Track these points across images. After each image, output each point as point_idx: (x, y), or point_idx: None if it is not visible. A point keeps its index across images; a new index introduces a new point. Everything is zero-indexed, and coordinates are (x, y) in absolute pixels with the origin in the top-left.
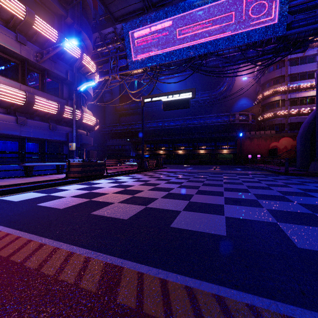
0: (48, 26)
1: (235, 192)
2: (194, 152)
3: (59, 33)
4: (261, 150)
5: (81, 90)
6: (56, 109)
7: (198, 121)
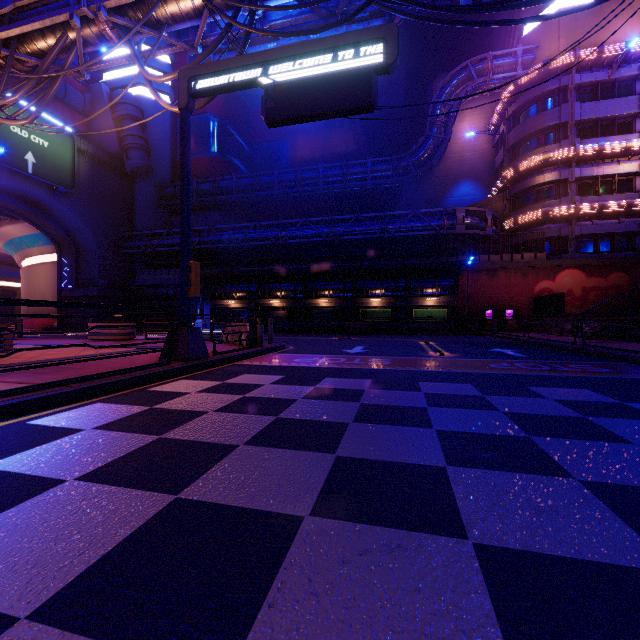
0: None
1: None
2: (357, 304)
3: None
4: (514, 300)
5: None
6: None
7: (368, 228)
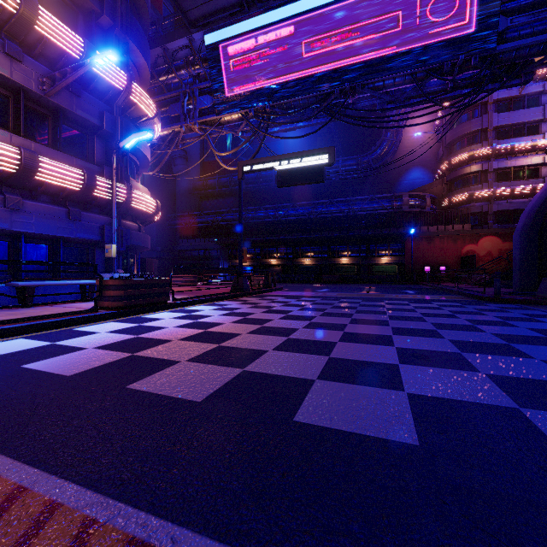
0: (65, 28)
1: (414, 337)
2: (331, 262)
3: (86, 42)
4: (446, 259)
5: (126, 147)
6: (81, 182)
7: (339, 208)
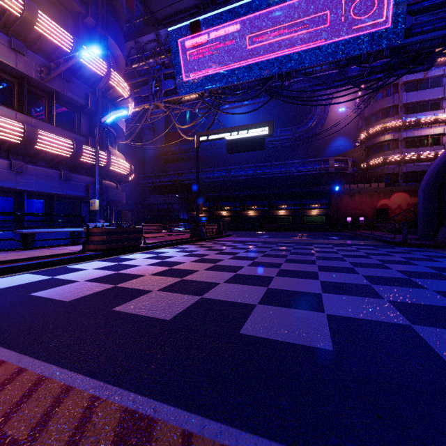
0: (58, 28)
1: (335, 273)
2: (271, 214)
3: (75, 38)
4: (365, 211)
5: (107, 122)
6: (71, 150)
7: (277, 170)
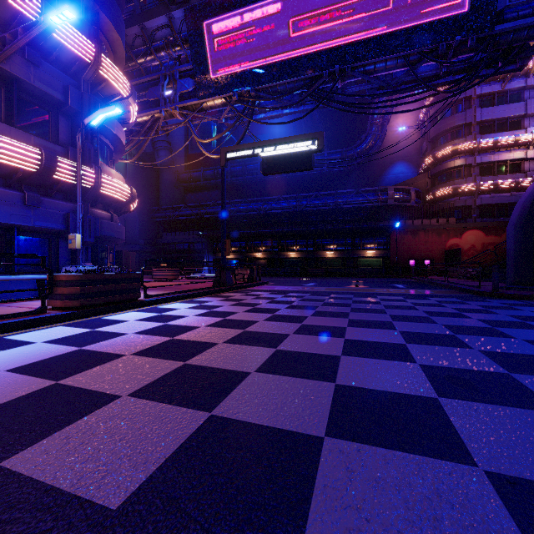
0: None
1: (434, 346)
2: (316, 256)
3: (44, 2)
4: (431, 252)
5: (93, 125)
6: (37, 162)
7: (324, 202)
